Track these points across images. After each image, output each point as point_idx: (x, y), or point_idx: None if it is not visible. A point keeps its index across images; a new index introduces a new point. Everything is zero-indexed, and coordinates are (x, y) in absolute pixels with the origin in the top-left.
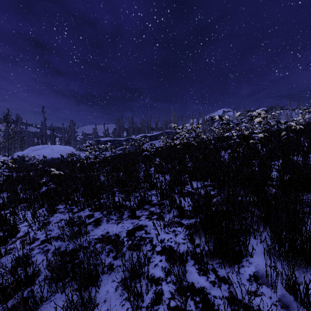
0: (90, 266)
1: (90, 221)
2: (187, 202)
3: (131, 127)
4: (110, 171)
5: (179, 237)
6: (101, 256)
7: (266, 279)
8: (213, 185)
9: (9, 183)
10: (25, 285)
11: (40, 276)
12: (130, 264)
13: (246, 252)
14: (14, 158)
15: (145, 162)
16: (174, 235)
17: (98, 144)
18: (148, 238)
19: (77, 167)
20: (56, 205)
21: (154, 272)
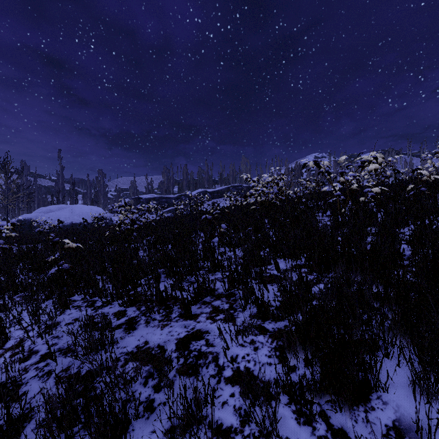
0: (113, 408)
1: (120, 322)
2: (270, 293)
3: (185, 179)
4: (153, 242)
5: (261, 353)
6: (135, 384)
7: (416, 435)
8: (309, 266)
9: (5, 261)
10: (5, 437)
11: (32, 420)
12: (182, 404)
13: (377, 383)
14: (12, 223)
15: (205, 230)
16: (253, 350)
17: (138, 203)
18: (211, 354)
19: (105, 237)
20: (70, 296)
21: (222, 417)
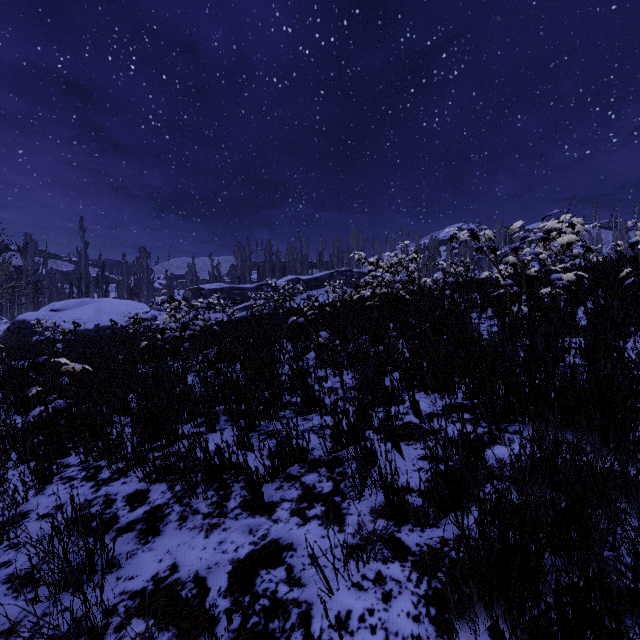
0: None
1: (134, 517)
2: (407, 461)
3: (267, 261)
4: (212, 360)
5: (399, 608)
6: None
7: None
8: (474, 410)
9: None
10: None
11: None
12: None
13: None
14: None
15: (295, 339)
16: (382, 600)
17: (198, 297)
18: (296, 605)
19: (142, 350)
20: (63, 456)
21: None
